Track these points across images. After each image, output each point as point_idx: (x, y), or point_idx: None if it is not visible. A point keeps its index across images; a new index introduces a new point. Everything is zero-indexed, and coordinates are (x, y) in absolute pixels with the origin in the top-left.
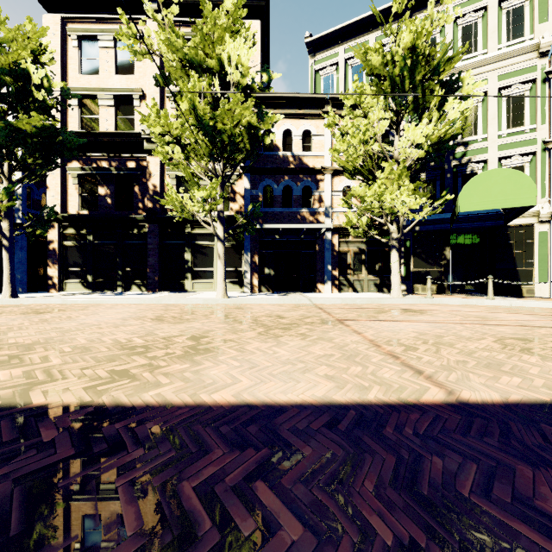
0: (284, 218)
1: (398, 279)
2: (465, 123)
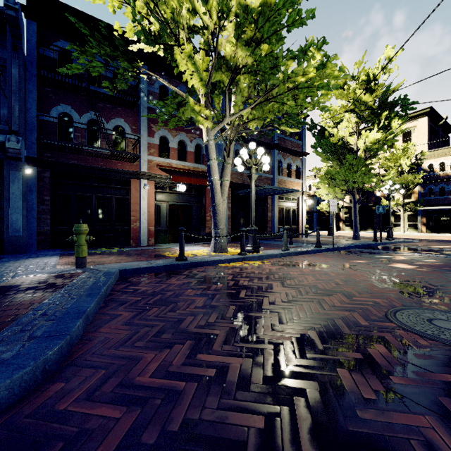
0: (439, 201)
1: None
2: None
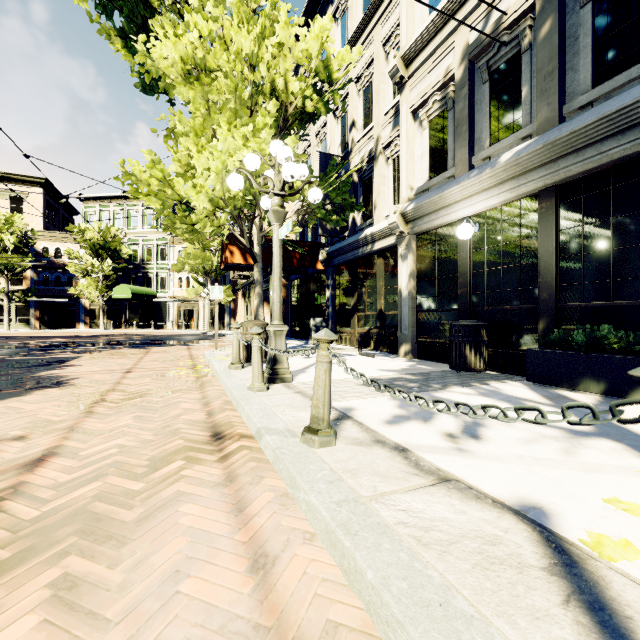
0: (56, 292)
1: (102, 322)
2: (148, 255)
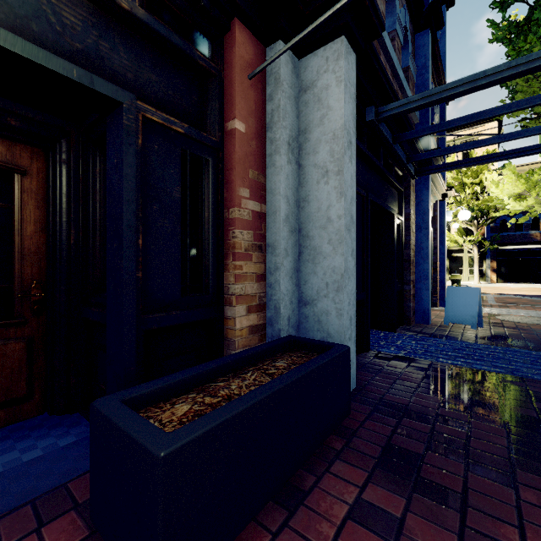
0: (516, 238)
1: None
2: None
